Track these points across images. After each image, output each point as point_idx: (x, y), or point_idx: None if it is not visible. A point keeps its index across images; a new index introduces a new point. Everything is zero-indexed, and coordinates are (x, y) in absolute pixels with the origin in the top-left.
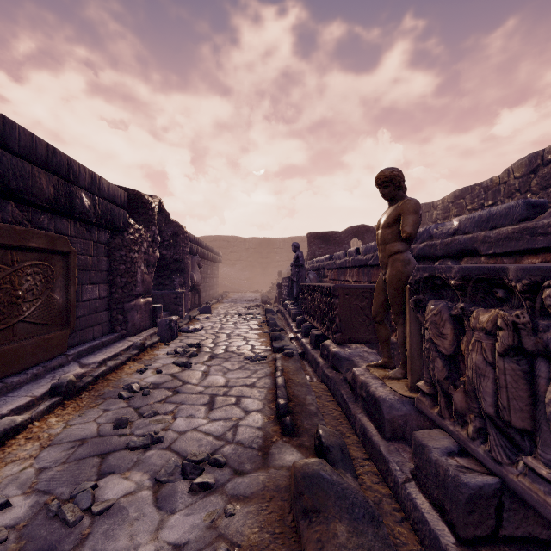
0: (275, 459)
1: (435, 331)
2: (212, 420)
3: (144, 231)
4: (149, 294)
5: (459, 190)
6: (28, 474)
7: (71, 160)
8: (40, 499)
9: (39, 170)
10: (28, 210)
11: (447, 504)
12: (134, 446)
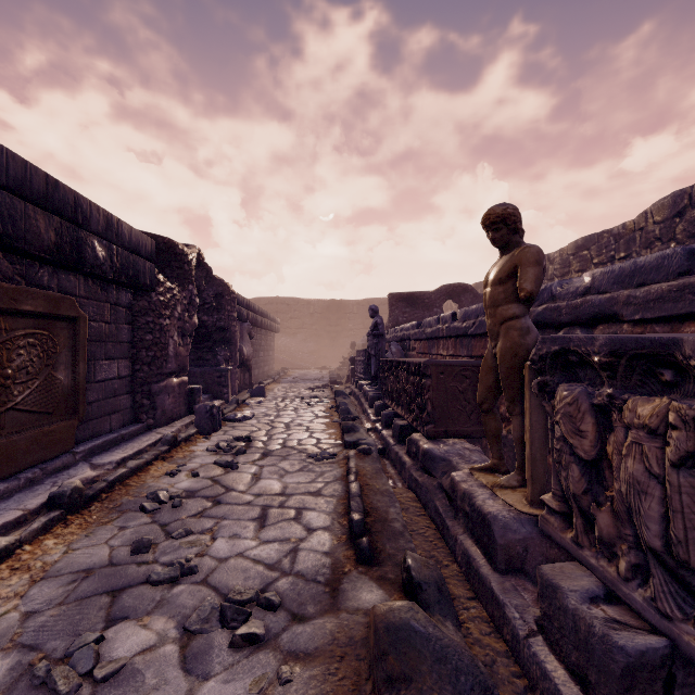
0: (347, 598)
1: (569, 426)
2: (263, 542)
3: (178, 290)
4: (184, 371)
5: (582, 239)
6: (11, 621)
7: (80, 197)
8: (24, 658)
9: (35, 209)
10: (22, 262)
11: (592, 675)
12: (157, 579)
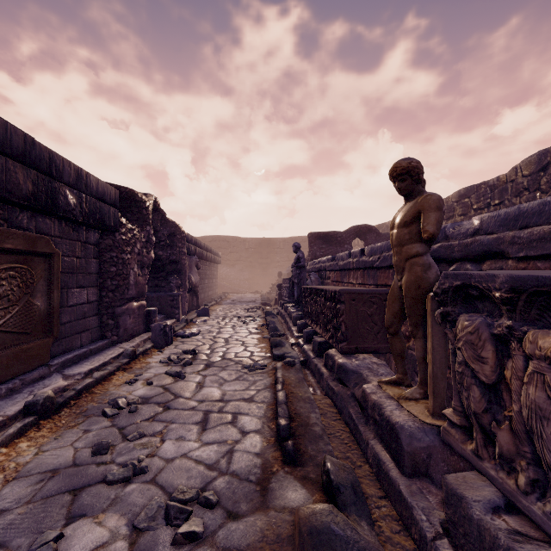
0: (275, 497)
1: (471, 352)
2: (204, 444)
3: (137, 231)
4: (143, 297)
5: (464, 189)
6: None
7: (54, 154)
8: None
9: (14, 164)
10: (4, 208)
11: None
12: (113, 479)
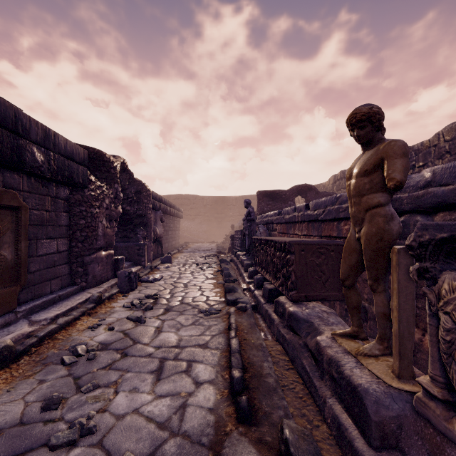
0: None
1: None
2: (157, 396)
3: (106, 188)
4: (111, 246)
5: None
6: None
7: (20, 113)
8: None
9: None
10: None
11: None
12: (56, 444)
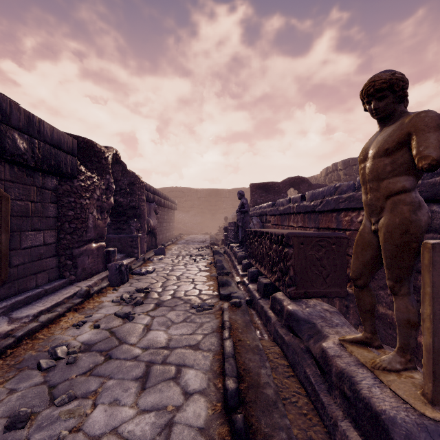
0: None
1: None
2: (140, 411)
3: (97, 178)
4: (102, 238)
5: None
6: None
7: None
8: None
9: None
10: None
11: None
12: None
